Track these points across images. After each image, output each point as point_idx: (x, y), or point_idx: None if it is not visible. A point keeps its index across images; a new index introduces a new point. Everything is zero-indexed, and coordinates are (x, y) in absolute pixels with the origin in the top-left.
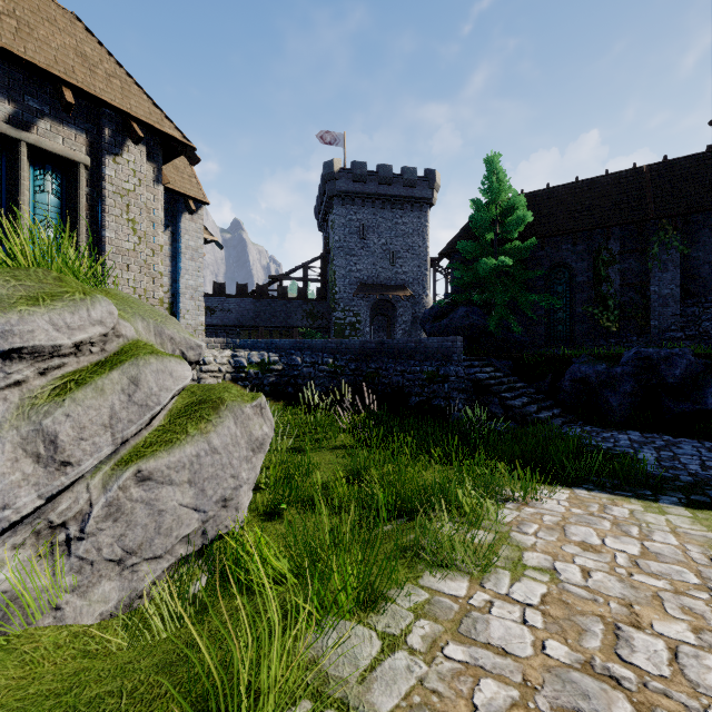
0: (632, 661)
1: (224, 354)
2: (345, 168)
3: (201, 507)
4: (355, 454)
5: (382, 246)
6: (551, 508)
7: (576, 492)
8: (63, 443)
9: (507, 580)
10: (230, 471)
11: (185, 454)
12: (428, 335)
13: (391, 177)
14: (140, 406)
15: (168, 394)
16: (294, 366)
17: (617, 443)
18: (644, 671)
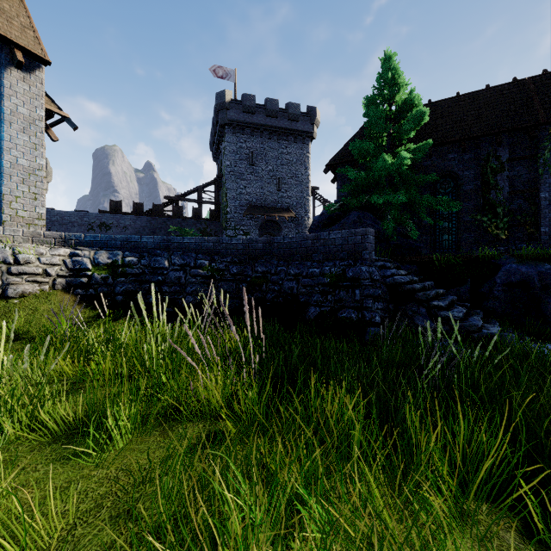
0: None
1: (56, 251)
2: (236, 99)
3: None
4: None
5: (269, 172)
6: None
7: None
8: None
9: None
10: None
11: None
12: None
13: (277, 110)
14: None
15: None
16: (158, 269)
17: None
18: None
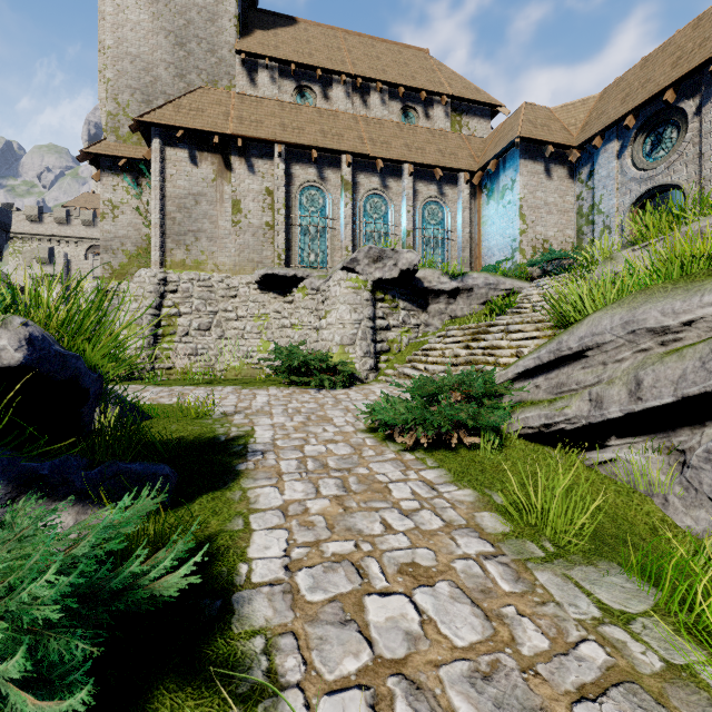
0: None
1: None
2: None
3: None
4: None
5: None
6: None
7: None
8: (643, 387)
9: None
10: None
11: None
12: None
13: None
14: (709, 372)
15: None
16: None
17: None
18: None
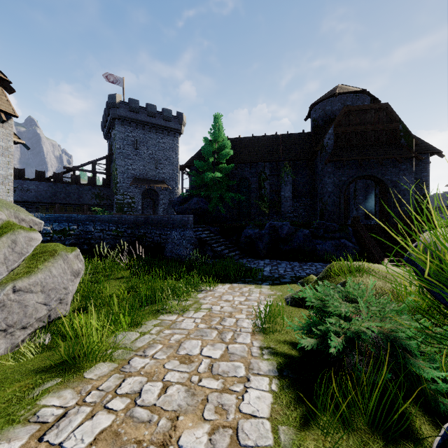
0: (224, 324)
1: None
2: (124, 101)
3: (48, 303)
4: (130, 279)
5: (149, 155)
6: (220, 291)
7: (233, 285)
8: None
9: (193, 313)
10: (63, 285)
11: (38, 278)
12: (177, 213)
13: (155, 113)
14: (19, 254)
15: (32, 248)
16: (88, 232)
17: (259, 265)
18: (226, 325)
